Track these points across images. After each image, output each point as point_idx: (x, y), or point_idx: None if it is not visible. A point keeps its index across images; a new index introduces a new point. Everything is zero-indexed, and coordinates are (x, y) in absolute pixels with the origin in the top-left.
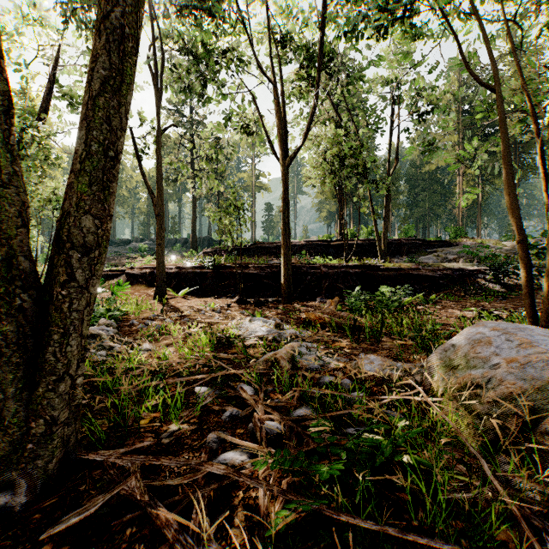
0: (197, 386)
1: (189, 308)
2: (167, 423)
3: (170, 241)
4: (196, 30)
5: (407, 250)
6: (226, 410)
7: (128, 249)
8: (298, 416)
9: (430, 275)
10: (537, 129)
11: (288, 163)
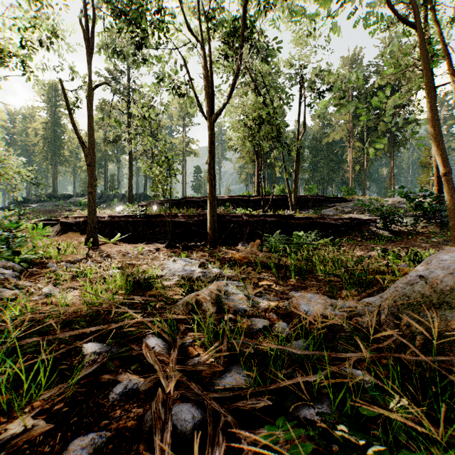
0: (92, 341)
1: (117, 252)
2: (12, 415)
3: (109, 196)
4: None
5: (312, 204)
6: (120, 381)
7: (68, 203)
8: (227, 388)
9: (333, 223)
10: (452, 70)
11: (214, 119)
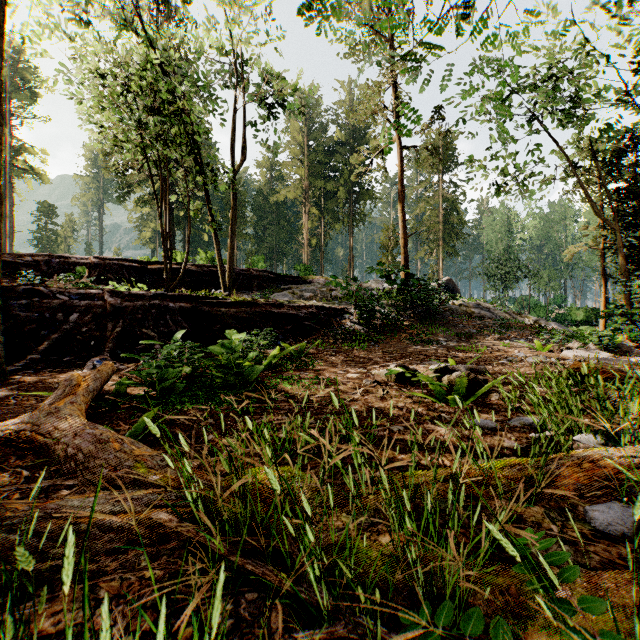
0: None
1: None
2: None
3: None
4: None
5: (259, 284)
6: None
7: None
8: None
9: (294, 315)
10: None
11: None
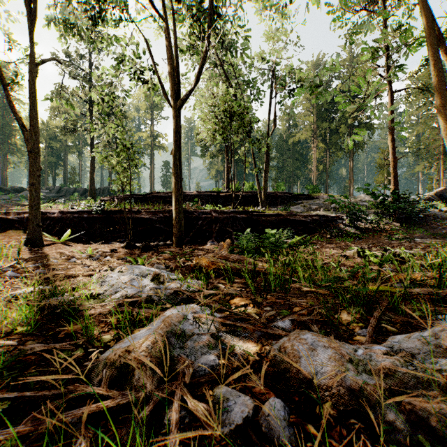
0: None
1: (60, 255)
2: None
3: (68, 190)
4: None
5: (281, 201)
6: None
7: (20, 196)
8: None
9: (303, 220)
10: None
11: (179, 105)
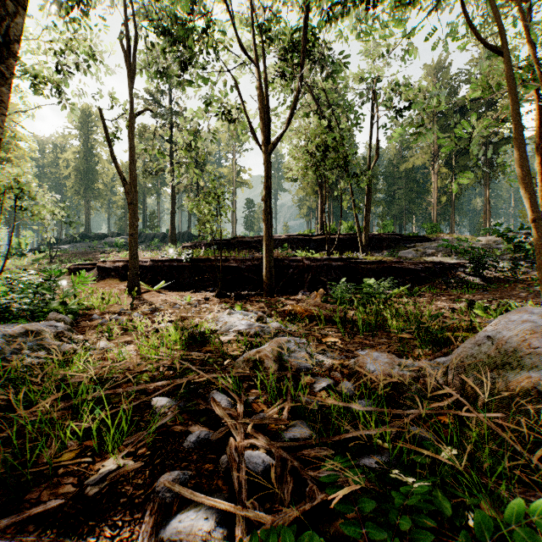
0: (157, 395)
1: (163, 302)
2: (103, 456)
3: (148, 236)
4: (171, 0)
5: (387, 244)
6: (192, 431)
7: (103, 243)
8: (292, 440)
9: (412, 268)
10: None
11: (270, 149)
